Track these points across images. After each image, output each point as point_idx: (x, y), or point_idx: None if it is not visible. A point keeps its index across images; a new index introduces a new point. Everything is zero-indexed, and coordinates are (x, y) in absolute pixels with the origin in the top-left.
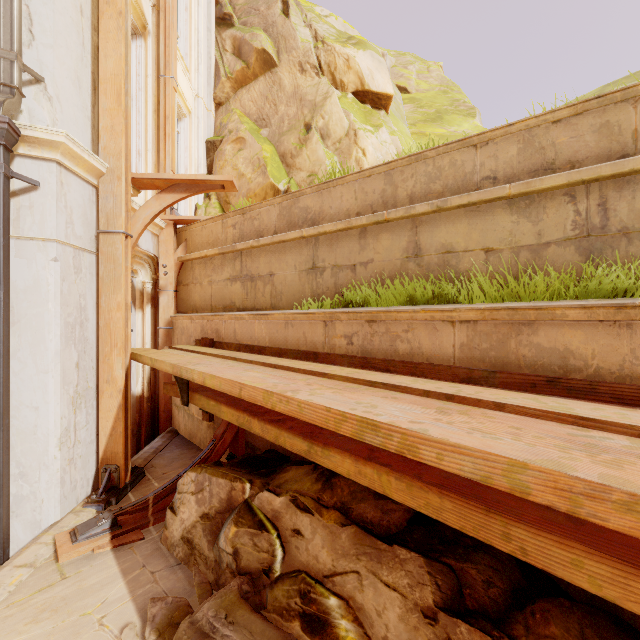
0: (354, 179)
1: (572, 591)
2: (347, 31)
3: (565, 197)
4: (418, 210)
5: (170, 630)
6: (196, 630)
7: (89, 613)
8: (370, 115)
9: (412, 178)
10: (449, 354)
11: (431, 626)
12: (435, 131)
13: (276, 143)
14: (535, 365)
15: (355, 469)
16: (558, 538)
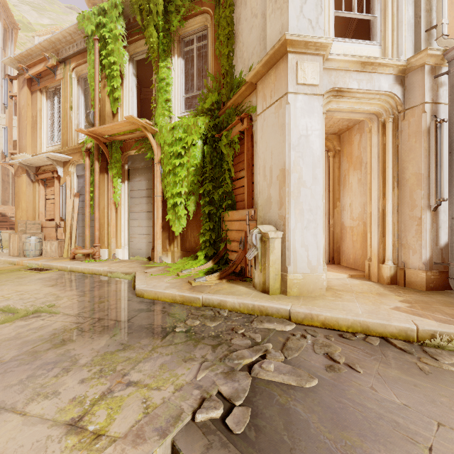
0: None
1: None
2: None
3: None
4: None
5: None
6: None
7: None
8: None
9: None
10: None
11: None
12: None
13: None
14: None
15: None
16: None
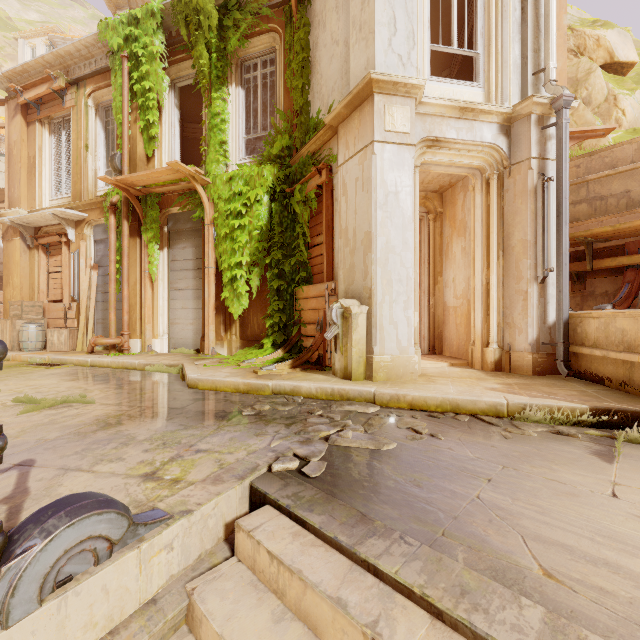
0: None
1: None
2: (581, 16)
3: None
4: None
5: None
6: None
7: None
8: (622, 82)
9: None
10: None
11: None
12: None
13: None
14: None
15: None
16: None
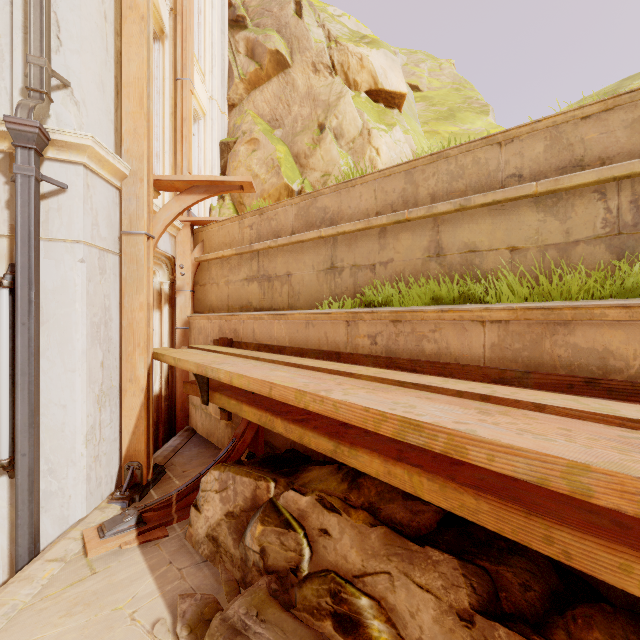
0: (373, 178)
1: (612, 596)
2: (360, 30)
3: (595, 194)
4: (440, 209)
5: (201, 626)
6: (228, 627)
7: (120, 608)
8: (384, 114)
9: (433, 177)
10: (479, 354)
11: (467, 629)
12: (448, 129)
13: (289, 143)
14: (571, 366)
15: (384, 469)
16: (605, 542)
